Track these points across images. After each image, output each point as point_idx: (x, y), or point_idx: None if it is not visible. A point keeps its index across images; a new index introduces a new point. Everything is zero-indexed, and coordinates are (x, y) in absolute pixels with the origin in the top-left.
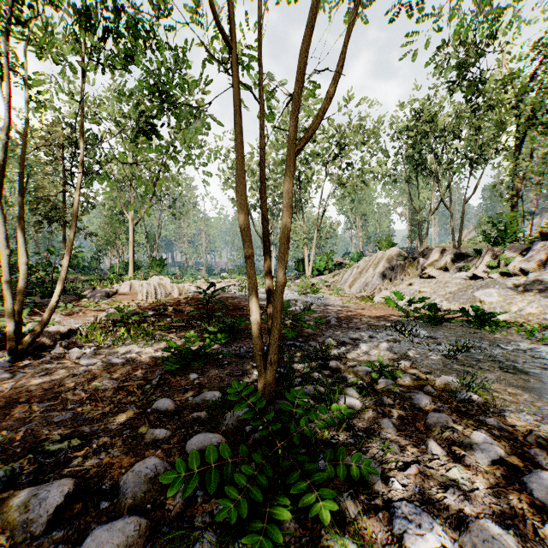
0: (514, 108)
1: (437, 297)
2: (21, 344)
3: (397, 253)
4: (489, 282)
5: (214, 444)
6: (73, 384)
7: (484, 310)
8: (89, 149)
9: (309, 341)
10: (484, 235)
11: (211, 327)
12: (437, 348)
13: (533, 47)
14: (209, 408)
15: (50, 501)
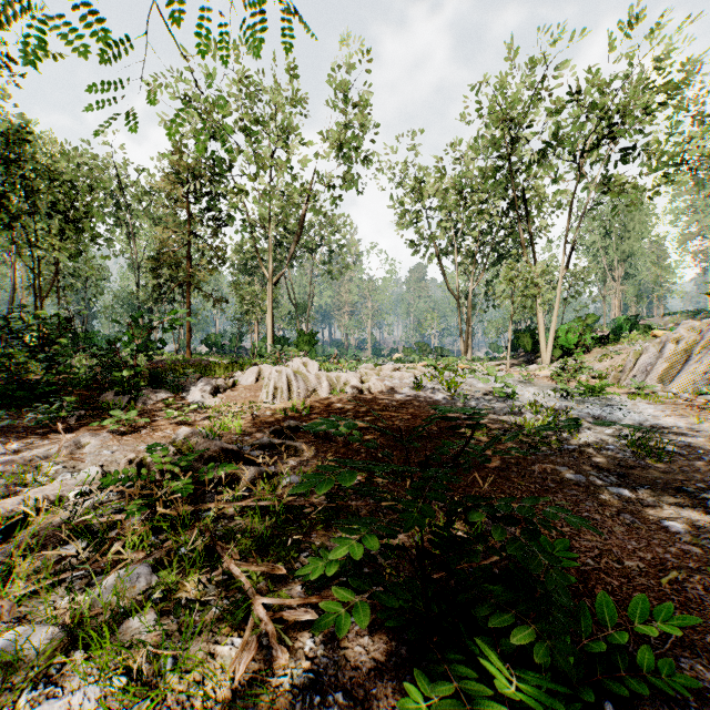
0: None
1: None
2: None
3: None
4: None
5: None
6: None
7: None
8: (215, 180)
9: None
10: None
11: (456, 701)
12: None
13: None
14: None
15: None
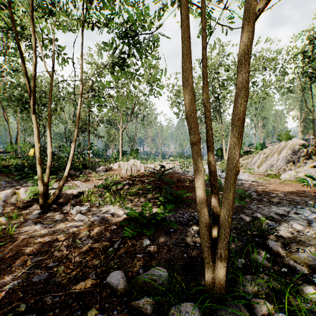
0: None
1: None
2: (47, 202)
3: (298, 142)
4: None
5: None
6: (63, 239)
7: None
8: (100, 91)
9: (238, 213)
10: None
11: (161, 197)
12: None
13: None
14: (154, 299)
15: None
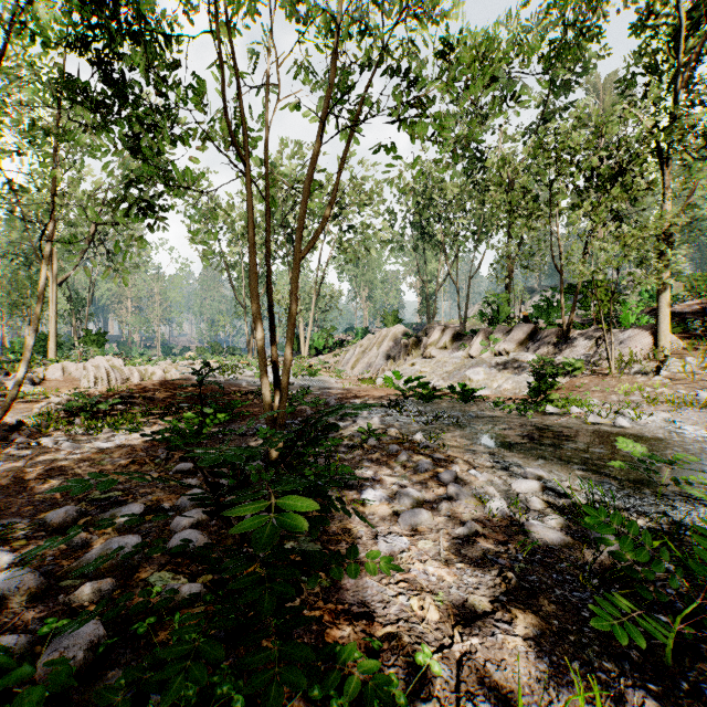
0: (506, 192)
1: (436, 377)
2: None
3: (402, 330)
4: (478, 362)
5: None
6: (73, 465)
7: (468, 387)
8: None
9: None
10: (481, 315)
11: (206, 409)
12: (422, 419)
13: (524, 132)
14: None
15: (134, 511)
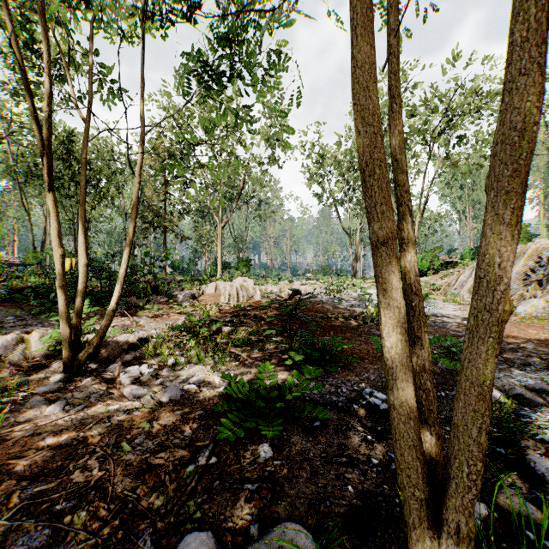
0: None
1: None
2: (77, 360)
3: (547, 246)
4: None
5: None
6: (96, 440)
7: None
8: (183, 158)
9: (448, 385)
10: None
11: (294, 352)
12: None
13: None
14: None
15: None
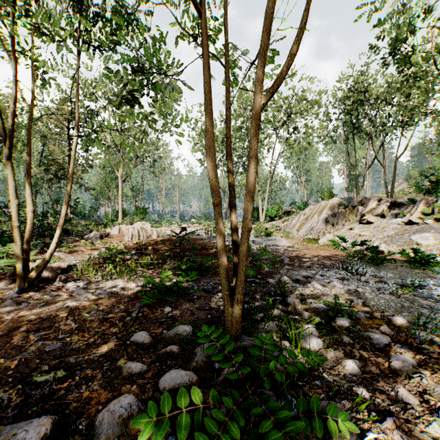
0: None
1: (376, 240)
2: (28, 278)
3: (338, 202)
4: (424, 227)
5: (185, 382)
6: (66, 315)
7: (422, 252)
8: (88, 121)
9: (267, 278)
10: (416, 187)
11: (182, 265)
12: (384, 286)
13: None
14: (181, 343)
15: None
